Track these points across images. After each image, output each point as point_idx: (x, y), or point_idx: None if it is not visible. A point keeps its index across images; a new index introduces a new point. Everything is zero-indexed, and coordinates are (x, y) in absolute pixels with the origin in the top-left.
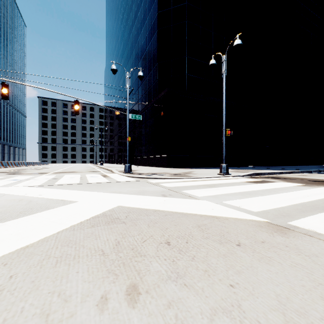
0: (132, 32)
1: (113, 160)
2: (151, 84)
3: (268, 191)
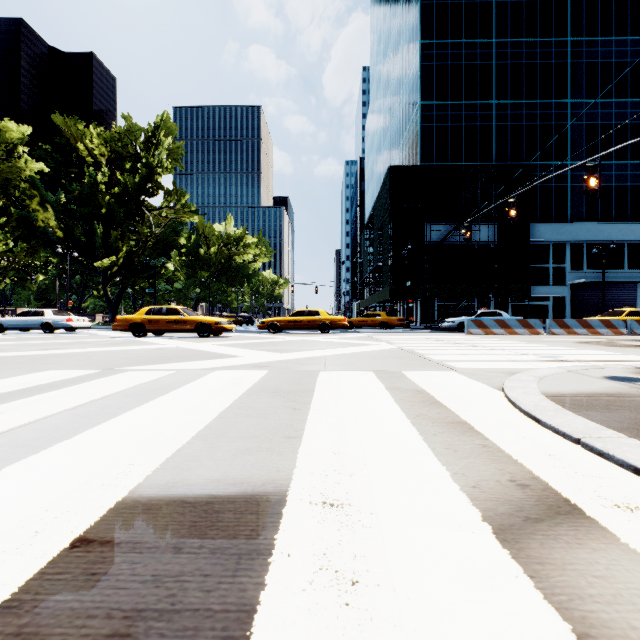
0: None
1: None
2: None
3: (107, 410)
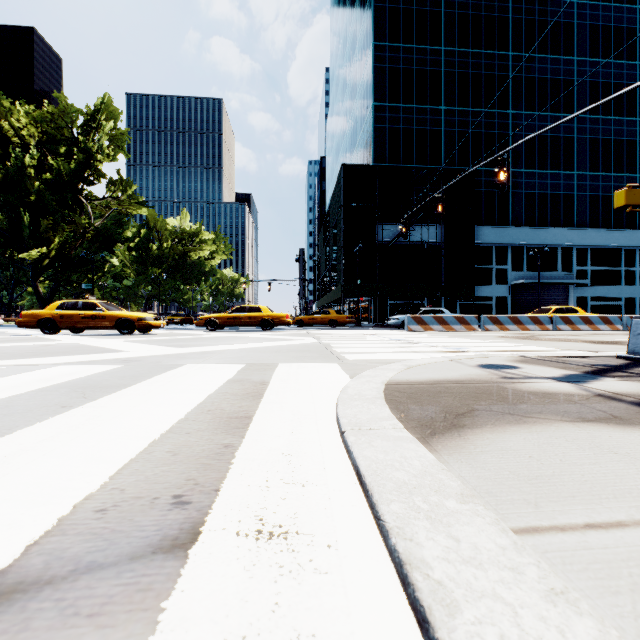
0: None
1: None
2: None
3: None
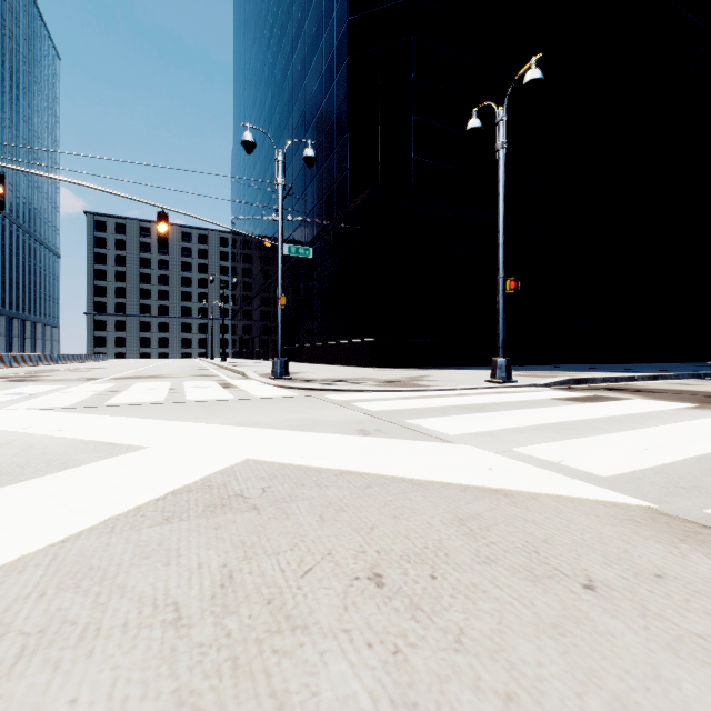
0: (291, 65)
1: (249, 352)
2: (334, 181)
3: (617, 422)
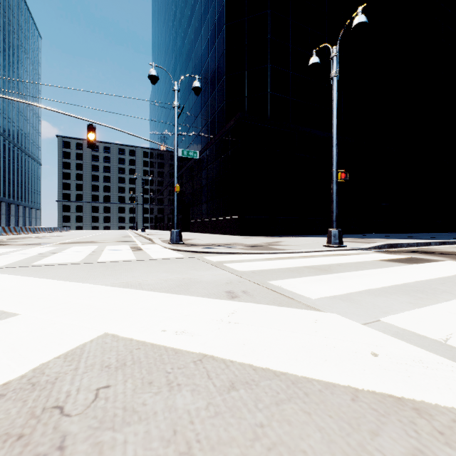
0: (187, 35)
1: (161, 225)
2: (215, 110)
3: (453, 283)
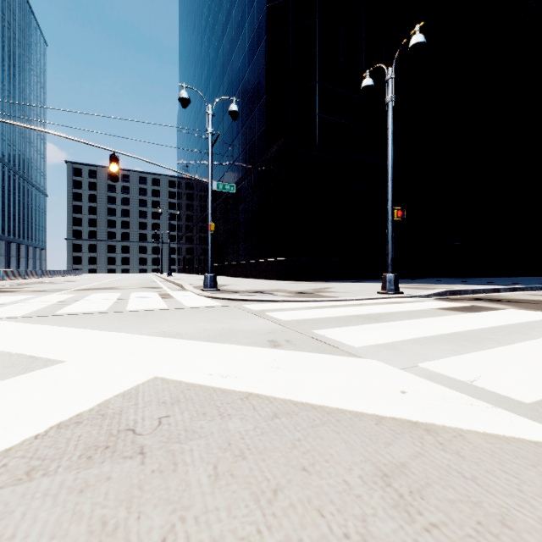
0: (222, 45)
1: (190, 268)
2: (255, 134)
3: (505, 332)
